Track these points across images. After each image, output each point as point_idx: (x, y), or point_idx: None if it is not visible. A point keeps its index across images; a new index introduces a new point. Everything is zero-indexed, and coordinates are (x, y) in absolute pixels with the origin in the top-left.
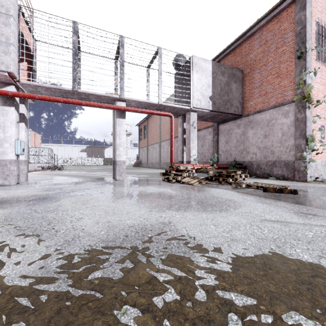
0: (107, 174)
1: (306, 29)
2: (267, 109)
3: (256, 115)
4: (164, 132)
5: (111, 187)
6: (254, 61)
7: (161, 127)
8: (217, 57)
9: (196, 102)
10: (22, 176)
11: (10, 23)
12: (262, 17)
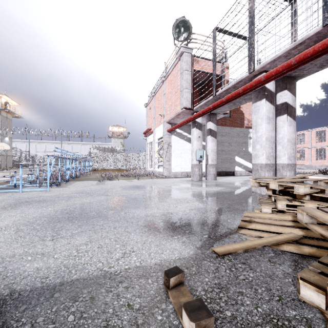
0: None
1: None
2: None
3: None
4: None
5: (186, 193)
6: None
7: None
8: None
9: None
10: (209, 176)
11: (183, 76)
12: None
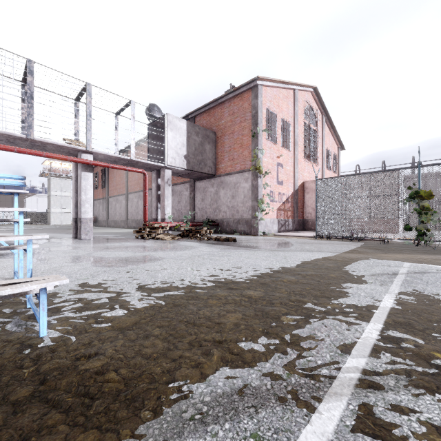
0: (59, 235)
1: (258, 114)
2: (234, 173)
3: (227, 177)
4: (133, 182)
5: (85, 244)
6: (225, 127)
7: (128, 175)
8: (193, 112)
9: (171, 160)
10: None
11: None
12: (229, 92)
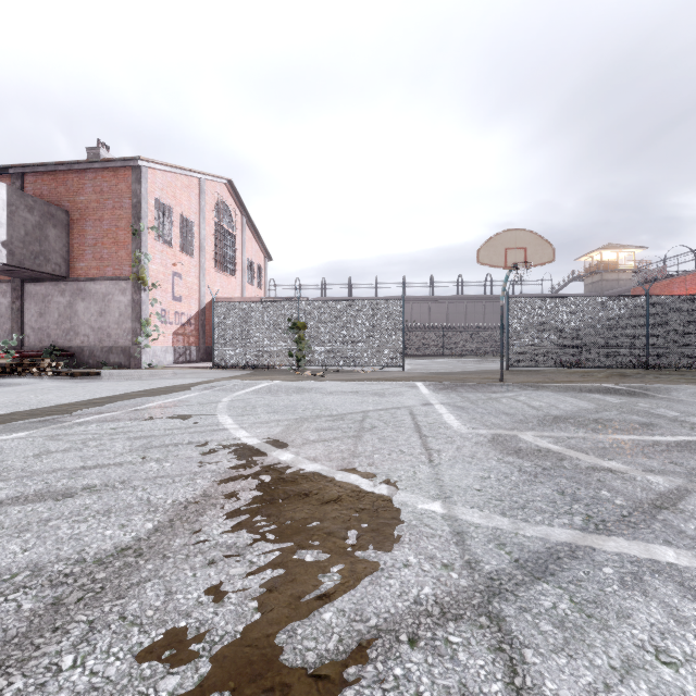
0: None
1: (142, 206)
2: (103, 280)
3: (90, 283)
4: None
5: None
6: (86, 207)
7: None
8: (20, 166)
9: None
10: None
11: None
12: (94, 160)
